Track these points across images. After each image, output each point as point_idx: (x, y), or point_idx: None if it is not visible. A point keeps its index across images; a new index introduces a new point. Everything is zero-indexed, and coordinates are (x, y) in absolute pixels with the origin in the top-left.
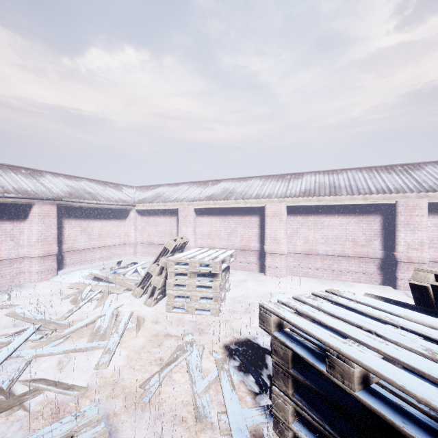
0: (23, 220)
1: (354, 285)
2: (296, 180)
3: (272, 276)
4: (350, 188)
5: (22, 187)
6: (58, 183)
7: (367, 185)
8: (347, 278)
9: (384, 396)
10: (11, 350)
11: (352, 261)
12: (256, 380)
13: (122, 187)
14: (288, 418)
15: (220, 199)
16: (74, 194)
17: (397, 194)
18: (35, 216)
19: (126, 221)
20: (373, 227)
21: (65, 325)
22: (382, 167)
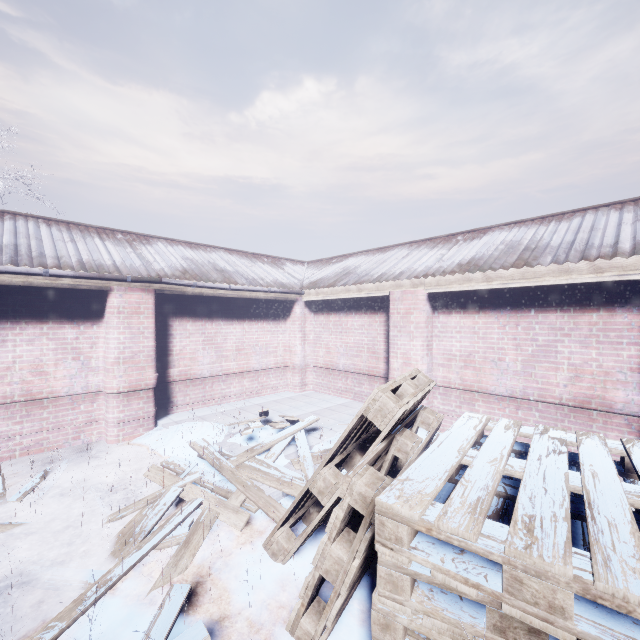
0: (97, 321)
1: None
2: None
3: None
4: None
5: (98, 258)
6: (170, 255)
7: None
8: None
9: None
10: None
11: None
12: None
13: (285, 262)
14: None
15: (502, 266)
16: (192, 272)
17: None
18: (113, 313)
19: (287, 323)
20: None
21: None
22: None
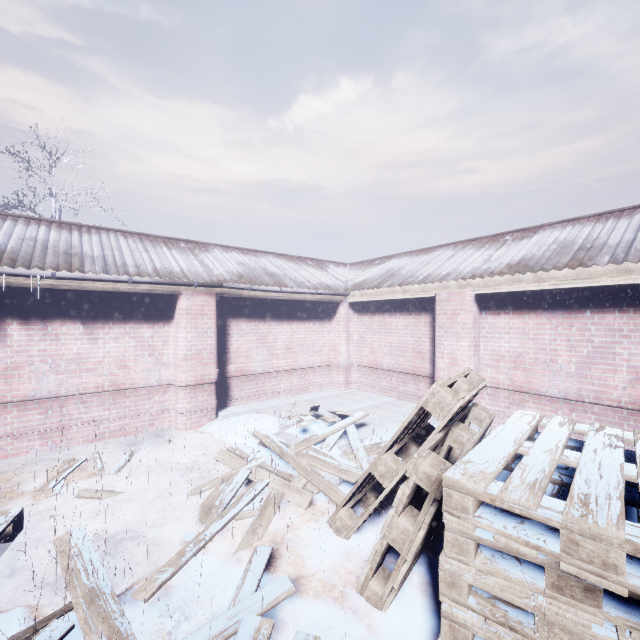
0: (168, 322)
1: None
2: None
3: None
4: None
5: (168, 266)
6: (226, 260)
7: None
8: None
9: None
10: None
11: None
12: None
13: (328, 264)
14: None
15: (555, 266)
16: (246, 277)
17: None
18: (182, 315)
19: (332, 324)
20: None
21: None
22: None
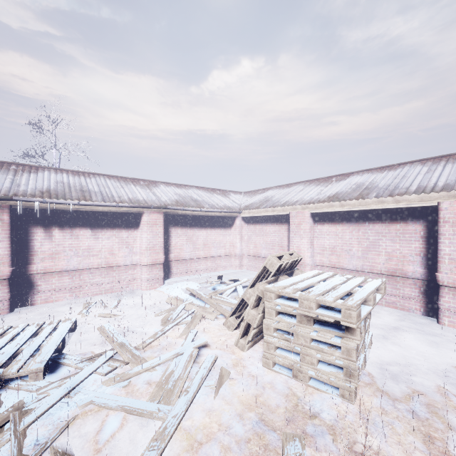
0: (136, 229)
1: None
2: None
3: None
4: None
5: (136, 196)
6: (168, 192)
7: None
8: None
9: None
10: (72, 385)
11: None
12: None
13: (230, 193)
14: None
15: (349, 198)
16: (180, 202)
17: None
18: (145, 225)
19: (231, 230)
20: None
21: (139, 358)
22: None
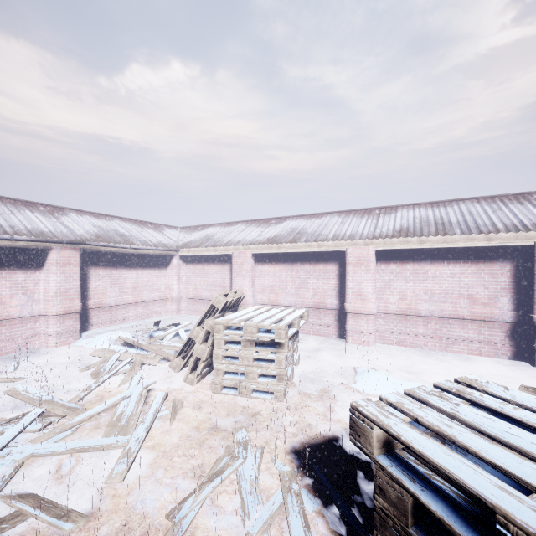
0: (38, 269)
1: (472, 358)
2: (388, 215)
3: (356, 343)
4: (466, 225)
5: (38, 227)
6: (83, 223)
7: (491, 221)
8: (461, 348)
9: None
10: None
11: (469, 326)
12: (342, 514)
13: (164, 227)
14: None
15: (285, 241)
16: (103, 236)
17: None
18: (53, 264)
19: (167, 270)
20: (499, 279)
21: (77, 409)
22: (510, 196)
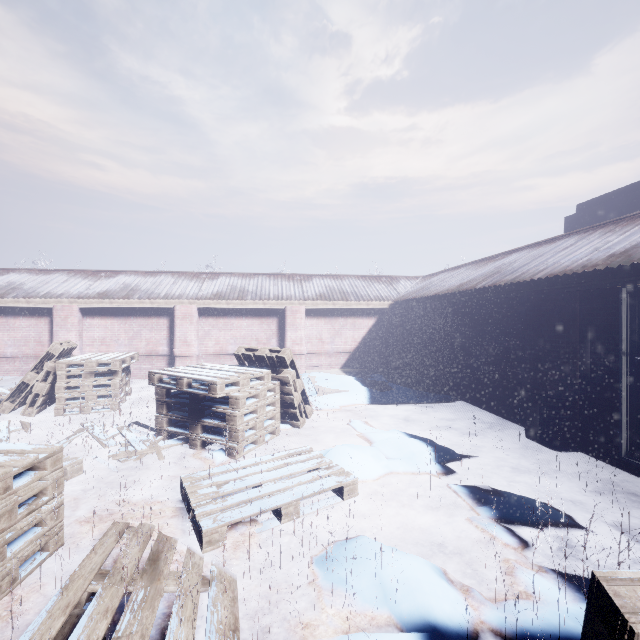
0: None
1: None
2: (211, 281)
3: None
4: (256, 293)
5: None
6: None
7: (269, 292)
8: None
9: (196, 388)
10: None
11: None
12: (150, 429)
13: None
14: (164, 425)
15: (118, 297)
16: None
17: (286, 301)
18: None
19: None
20: (272, 328)
21: None
22: (287, 275)
